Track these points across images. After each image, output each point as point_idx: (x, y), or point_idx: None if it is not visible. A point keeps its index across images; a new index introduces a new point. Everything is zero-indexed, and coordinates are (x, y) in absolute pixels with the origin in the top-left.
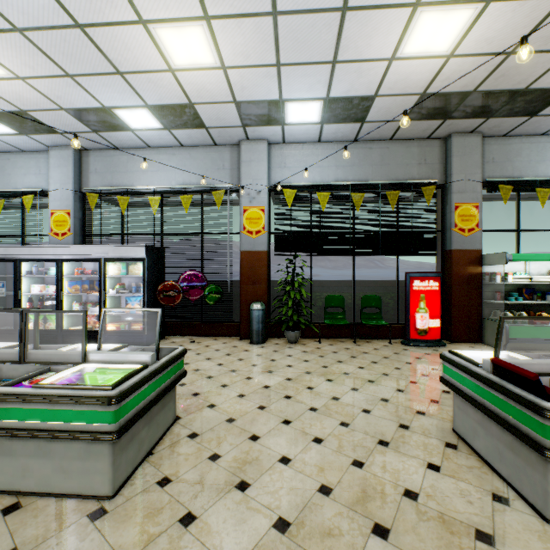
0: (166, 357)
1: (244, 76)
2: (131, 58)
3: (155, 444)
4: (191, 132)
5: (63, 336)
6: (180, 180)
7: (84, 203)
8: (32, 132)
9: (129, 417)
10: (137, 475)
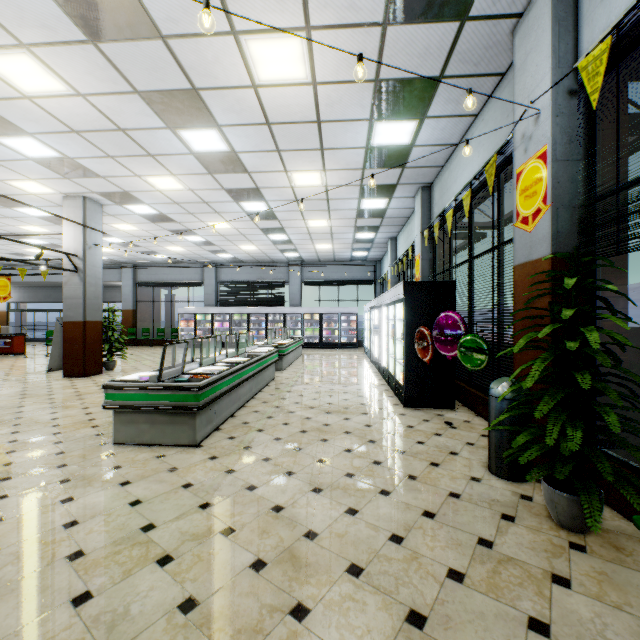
0: (167, 383)
1: (324, 2)
2: (298, 108)
3: (159, 444)
4: (444, 97)
5: (389, 376)
6: (475, 171)
7: (434, 241)
8: (390, 194)
9: (115, 403)
10: (128, 446)
